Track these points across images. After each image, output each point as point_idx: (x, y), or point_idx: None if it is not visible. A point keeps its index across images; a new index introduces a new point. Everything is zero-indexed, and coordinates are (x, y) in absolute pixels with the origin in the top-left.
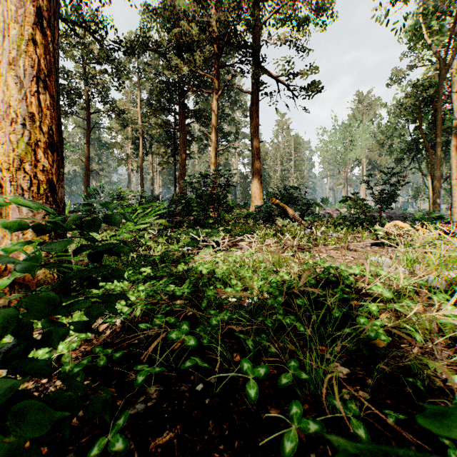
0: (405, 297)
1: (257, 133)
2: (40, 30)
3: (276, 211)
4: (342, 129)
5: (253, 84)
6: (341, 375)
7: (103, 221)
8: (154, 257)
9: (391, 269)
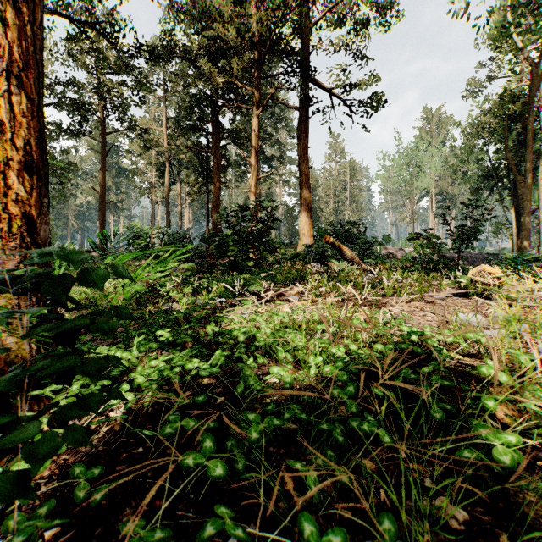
0: (532, 384)
1: (306, 157)
2: (13, 6)
3: (330, 251)
4: (407, 153)
5: (301, 98)
6: (456, 523)
7: (78, 279)
8: (176, 314)
9: (488, 331)
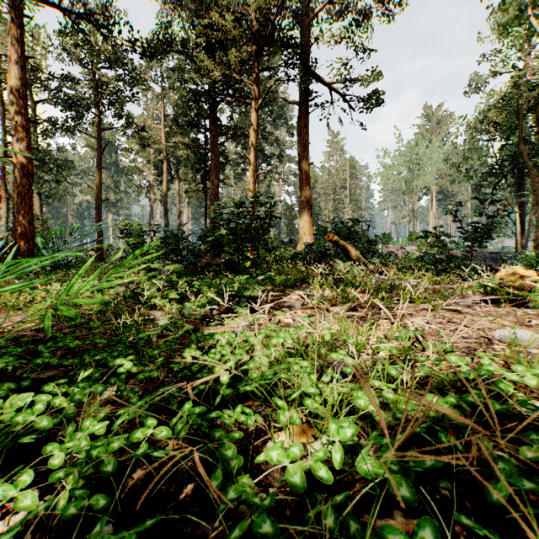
0: None
1: (306, 153)
2: None
3: (332, 250)
4: (408, 150)
5: (301, 93)
6: None
7: None
8: (147, 332)
9: None
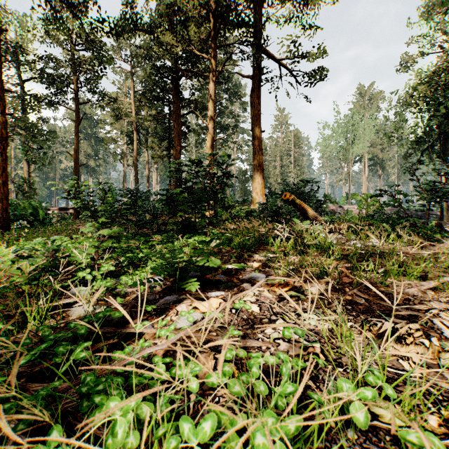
0: None
1: (258, 121)
2: None
3: (285, 208)
4: (344, 123)
5: (254, 68)
6: None
7: None
8: None
9: None
